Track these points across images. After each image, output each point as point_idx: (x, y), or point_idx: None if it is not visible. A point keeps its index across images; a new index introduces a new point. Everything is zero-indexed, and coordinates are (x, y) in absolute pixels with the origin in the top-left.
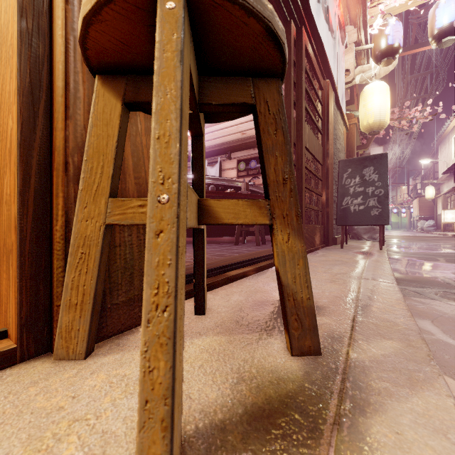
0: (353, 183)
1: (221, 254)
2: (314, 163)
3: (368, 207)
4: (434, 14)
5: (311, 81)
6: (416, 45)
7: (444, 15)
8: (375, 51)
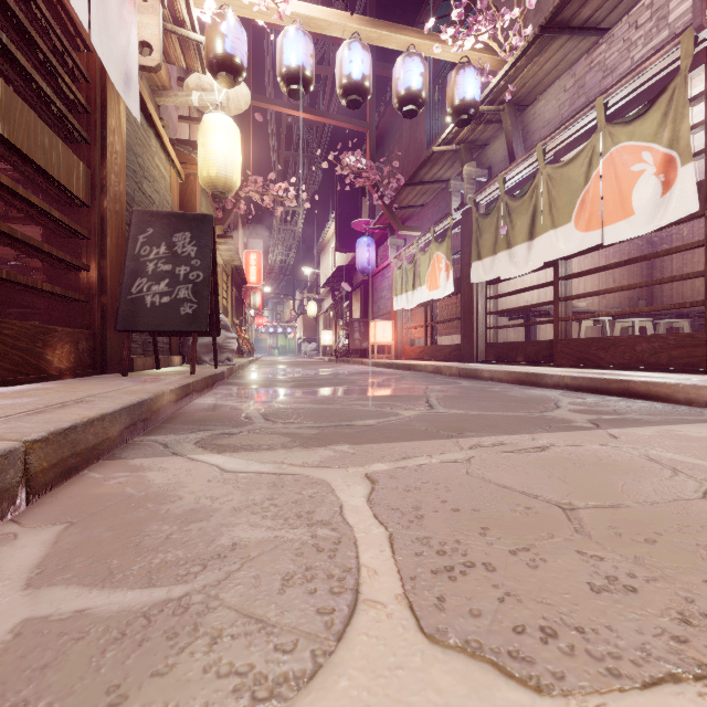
0: (155, 255)
1: None
2: (65, 196)
3: (177, 301)
4: (282, 43)
5: None
6: (283, 103)
7: (292, 51)
8: (208, 52)
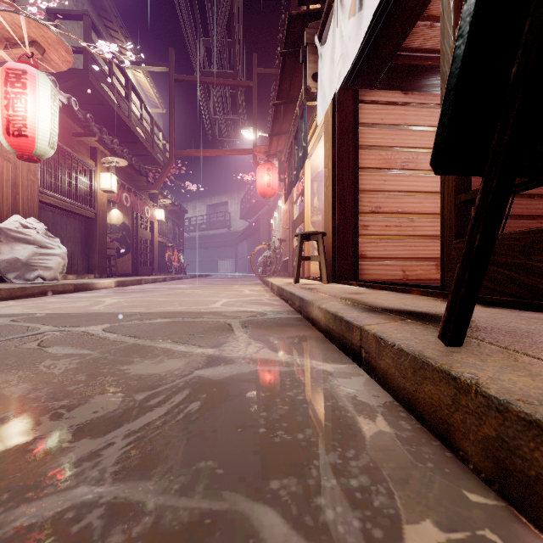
0: None
1: None
2: None
3: None
4: None
5: None
6: None
7: None
8: None
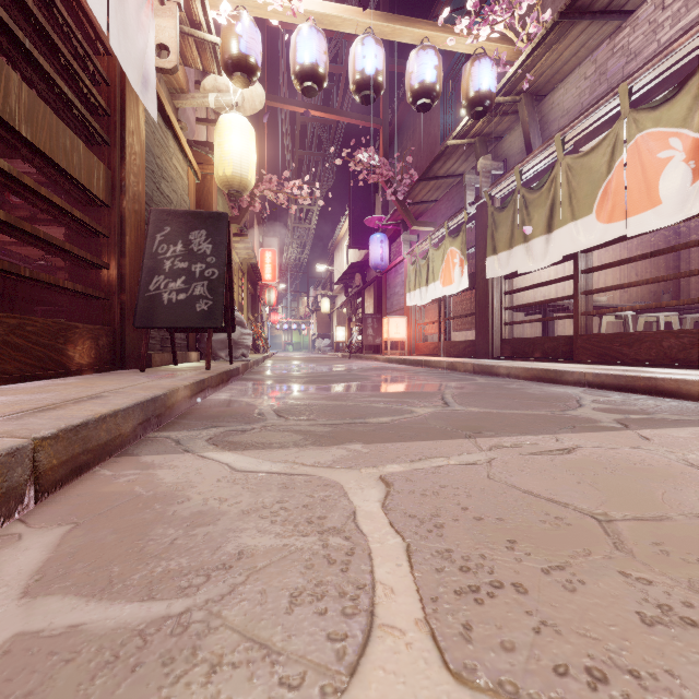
0: (172, 253)
1: None
2: (86, 196)
3: (193, 297)
4: (295, 42)
5: None
6: (297, 102)
7: (306, 49)
8: (223, 53)
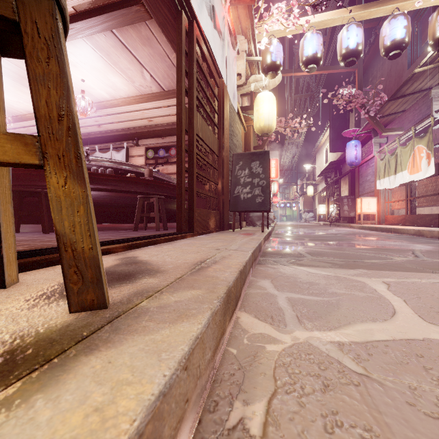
0: (244, 174)
1: (107, 237)
2: (211, 154)
3: (254, 196)
4: (303, 44)
5: (205, 75)
6: (297, 70)
7: (309, 46)
8: (263, 64)
